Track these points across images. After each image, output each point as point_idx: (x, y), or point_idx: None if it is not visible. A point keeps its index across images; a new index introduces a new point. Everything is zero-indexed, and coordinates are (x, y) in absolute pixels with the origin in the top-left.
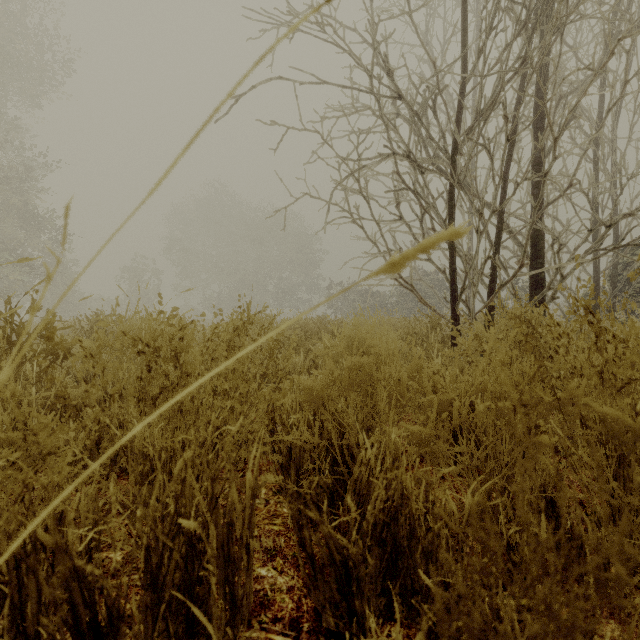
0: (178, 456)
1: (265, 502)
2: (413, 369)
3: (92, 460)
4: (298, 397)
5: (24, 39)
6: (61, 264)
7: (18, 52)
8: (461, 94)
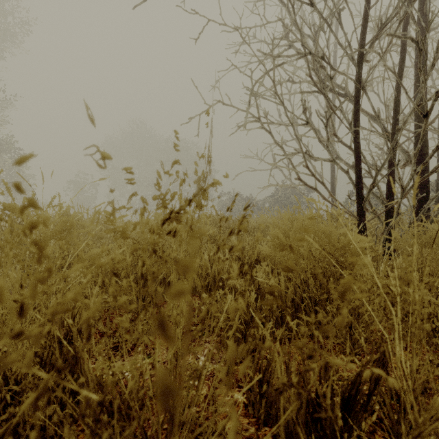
0: None
1: None
2: None
3: None
4: None
5: None
6: (20, 177)
7: None
8: (368, 4)
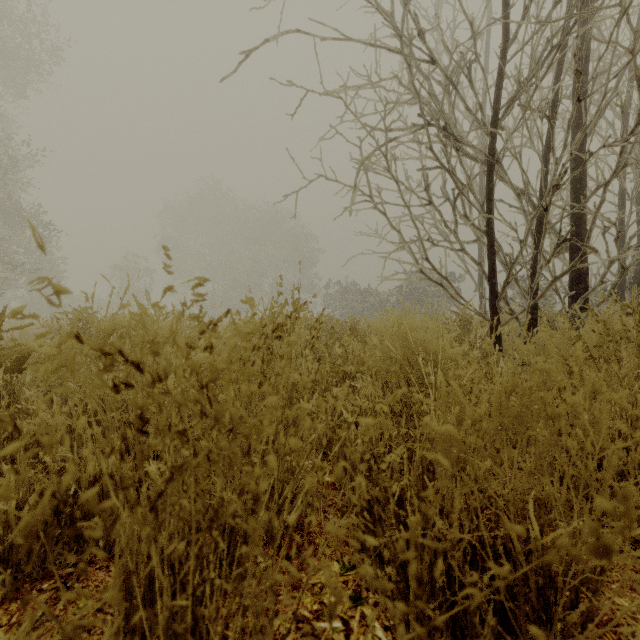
0: (212, 634)
1: (343, 626)
2: (589, 395)
3: (48, 540)
4: (428, 457)
5: (7, 23)
6: (48, 261)
7: (1, 37)
8: (503, 59)
